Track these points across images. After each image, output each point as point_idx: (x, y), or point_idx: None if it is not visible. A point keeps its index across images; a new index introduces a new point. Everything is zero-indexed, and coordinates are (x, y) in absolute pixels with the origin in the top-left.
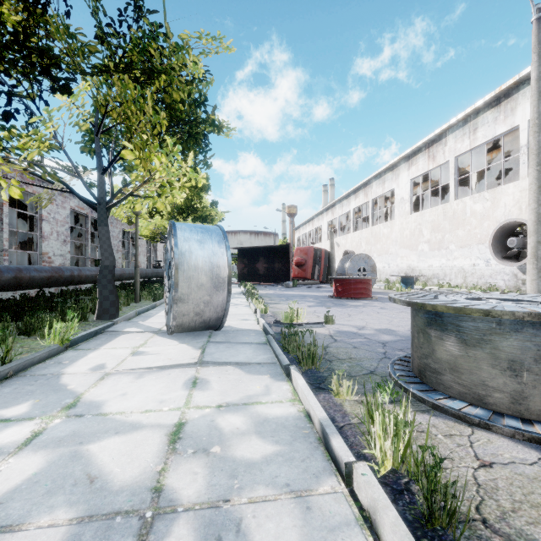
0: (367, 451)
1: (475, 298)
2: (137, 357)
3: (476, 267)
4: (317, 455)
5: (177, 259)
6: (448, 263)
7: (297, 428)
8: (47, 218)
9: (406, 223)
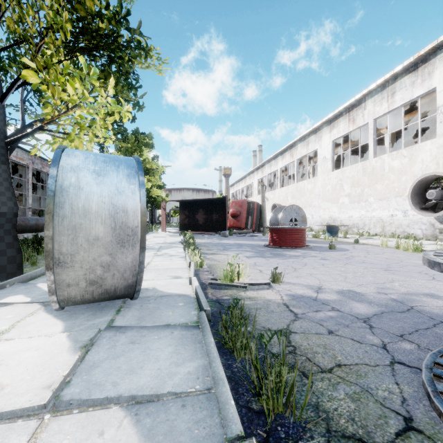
0: None
1: None
2: None
3: (394, 217)
4: None
5: (50, 198)
6: (367, 214)
7: None
8: None
9: (328, 179)
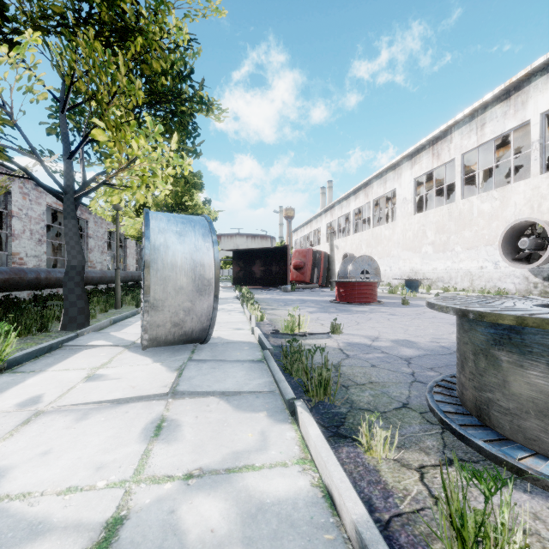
0: None
1: (544, 305)
2: (90, 385)
3: (484, 270)
4: None
5: (148, 255)
6: (454, 265)
7: (313, 529)
8: (18, 214)
9: (408, 224)
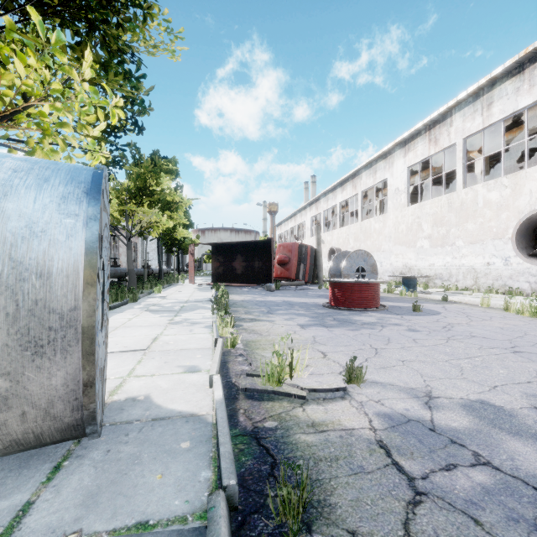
0: None
1: None
2: None
3: (491, 266)
4: None
5: None
6: (454, 261)
7: None
8: None
9: (401, 217)
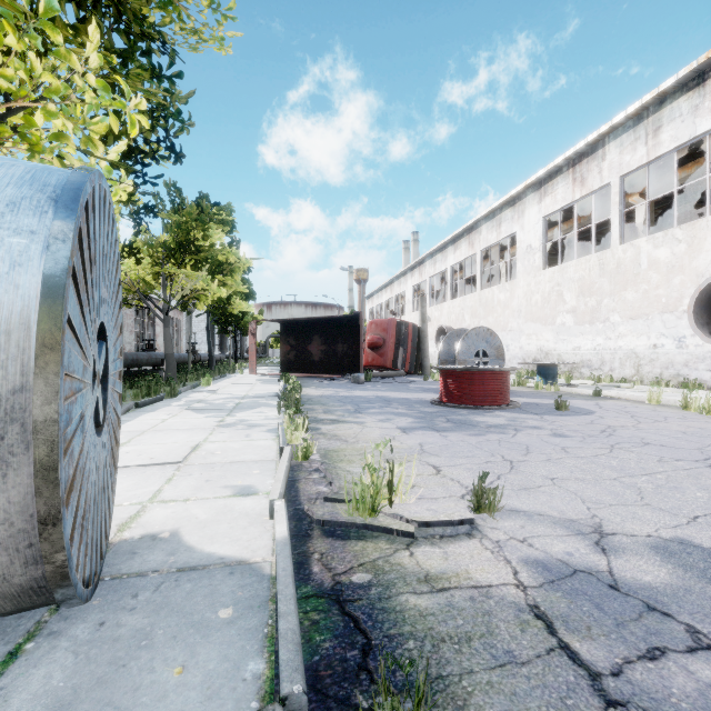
0: None
1: None
2: None
3: (658, 350)
4: None
5: None
6: (608, 343)
7: None
8: None
9: (535, 284)
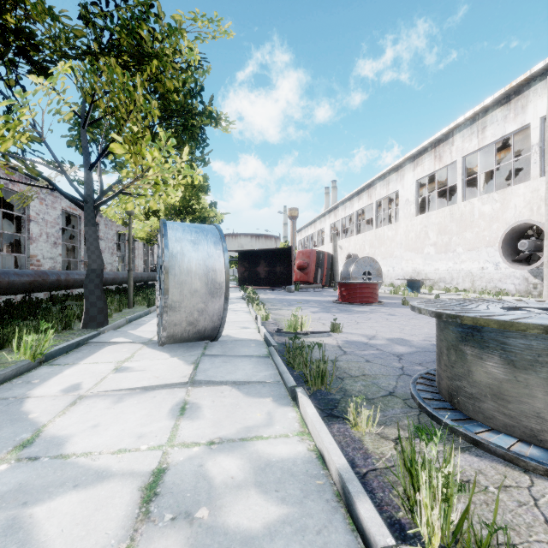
0: (411, 531)
1: (511, 308)
2: (119, 375)
3: (484, 271)
4: (337, 522)
5: (167, 262)
6: (455, 266)
7: (308, 477)
8: (36, 219)
9: (411, 225)
